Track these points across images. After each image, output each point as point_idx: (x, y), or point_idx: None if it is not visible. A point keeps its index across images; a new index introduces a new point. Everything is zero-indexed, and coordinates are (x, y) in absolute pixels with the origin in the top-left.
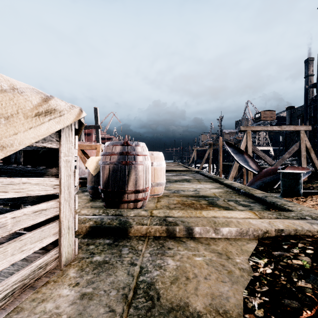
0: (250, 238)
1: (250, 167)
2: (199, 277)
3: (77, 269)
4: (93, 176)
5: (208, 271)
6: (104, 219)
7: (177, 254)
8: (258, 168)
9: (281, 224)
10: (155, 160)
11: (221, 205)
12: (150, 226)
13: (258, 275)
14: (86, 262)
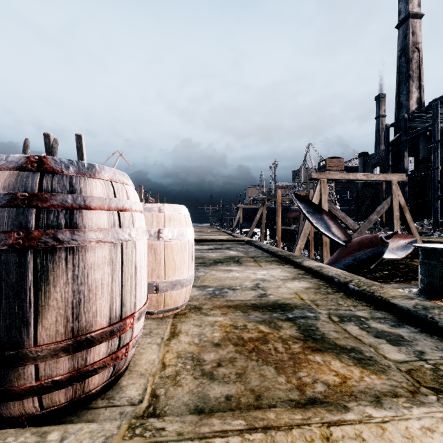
0: None
1: (333, 234)
2: None
3: None
4: None
5: None
6: None
7: None
8: (345, 236)
9: None
10: (168, 225)
11: (337, 344)
12: None
13: None
14: None
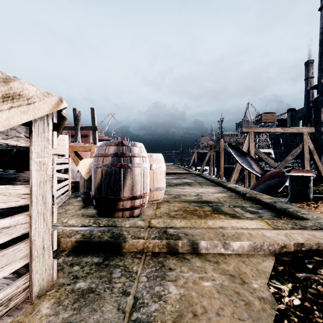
0: (265, 253)
1: (253, 169)
2: (209, 312)
3: (53, 301)
4: (85, 180)
5: (221, 303)
6: (93, 231)
7: (180, 277)
8: (262, 171)
9: (300, 237)
10: (154, 163)
11: (227, 212)
12: (147, 240)
13: (283, 308)
14: (66, 291)
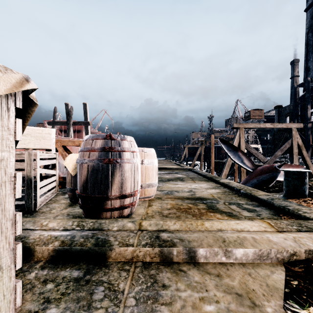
0: (273, 262)
1: (244, 164)
2: None
3: None
4: (72, 176)
5: None
6: (75, 237)
7: (176, 299)
8: (253, 166)
9: (310, 242)
10: (146, 158)
11: (223, 211)
12: (137, 248)
13: None
14: None
